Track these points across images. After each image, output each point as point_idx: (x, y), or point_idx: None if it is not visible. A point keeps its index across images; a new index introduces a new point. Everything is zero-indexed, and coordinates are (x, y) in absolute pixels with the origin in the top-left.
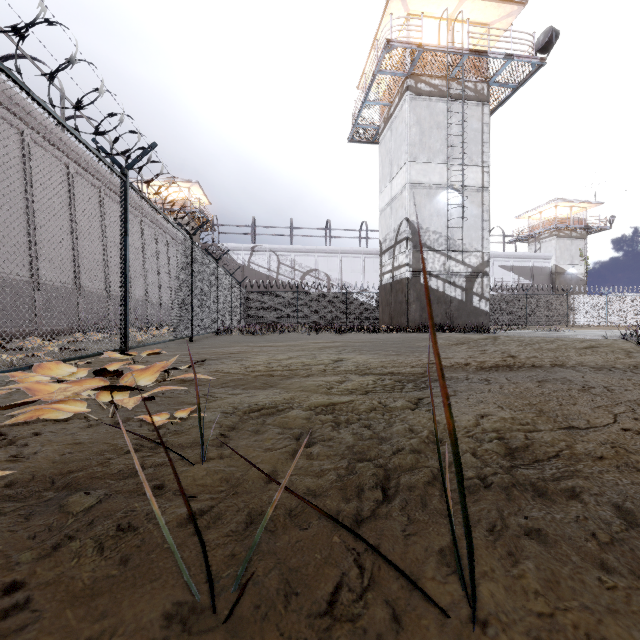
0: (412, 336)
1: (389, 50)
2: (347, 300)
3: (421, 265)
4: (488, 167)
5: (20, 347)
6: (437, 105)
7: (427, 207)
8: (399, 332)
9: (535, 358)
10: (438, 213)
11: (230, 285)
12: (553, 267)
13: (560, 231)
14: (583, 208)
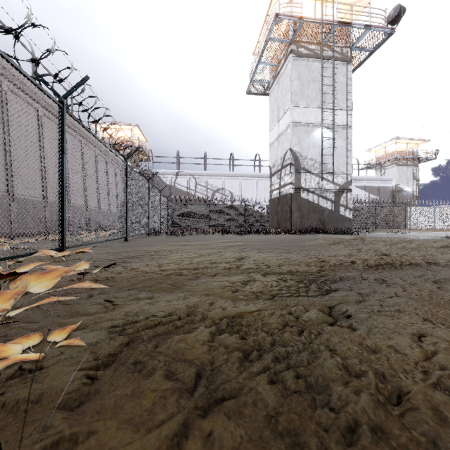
0: (296, 237)
1: (277, 22)
2: (245, 210)
3: (301, 184)
4: (351, 110)
5: None
6: (313, 64)
7: (306, 140)
8: (285, 234)
9: (406, 256)
10: (314, 145)
11: (159, 199)
12: (394, 187)
13: (399, 161)
14: (415, 144)
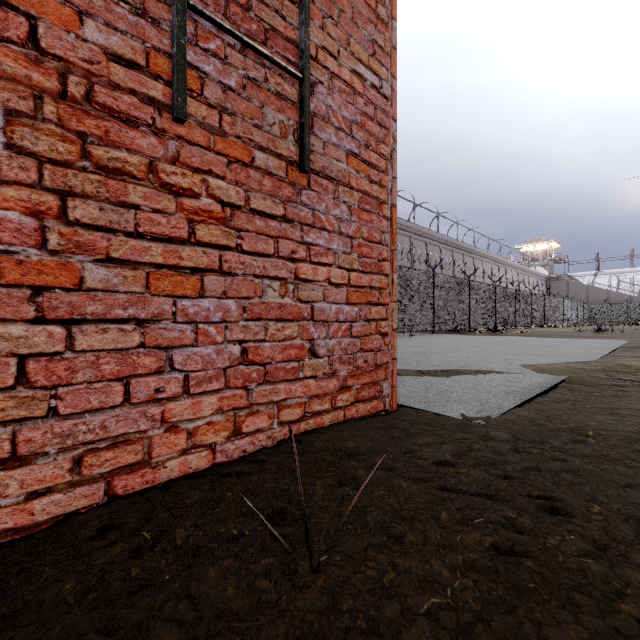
0: None
1: None
2: None
3: None
4: None
5: (549, 323)
6: None
7: None
8: None
9: None
10: None
11: (576, 305)
12: None
13: None
14: None
